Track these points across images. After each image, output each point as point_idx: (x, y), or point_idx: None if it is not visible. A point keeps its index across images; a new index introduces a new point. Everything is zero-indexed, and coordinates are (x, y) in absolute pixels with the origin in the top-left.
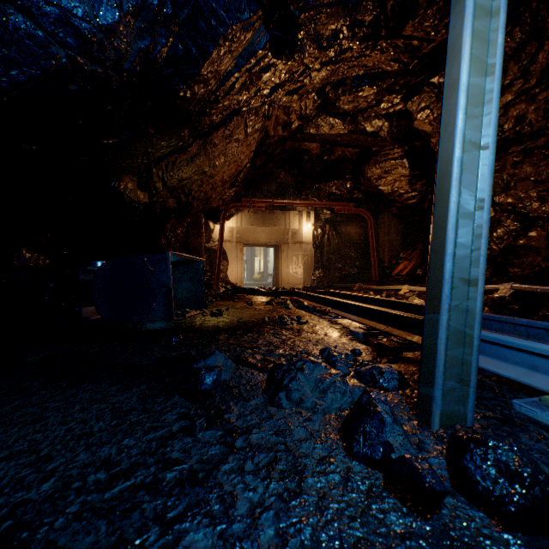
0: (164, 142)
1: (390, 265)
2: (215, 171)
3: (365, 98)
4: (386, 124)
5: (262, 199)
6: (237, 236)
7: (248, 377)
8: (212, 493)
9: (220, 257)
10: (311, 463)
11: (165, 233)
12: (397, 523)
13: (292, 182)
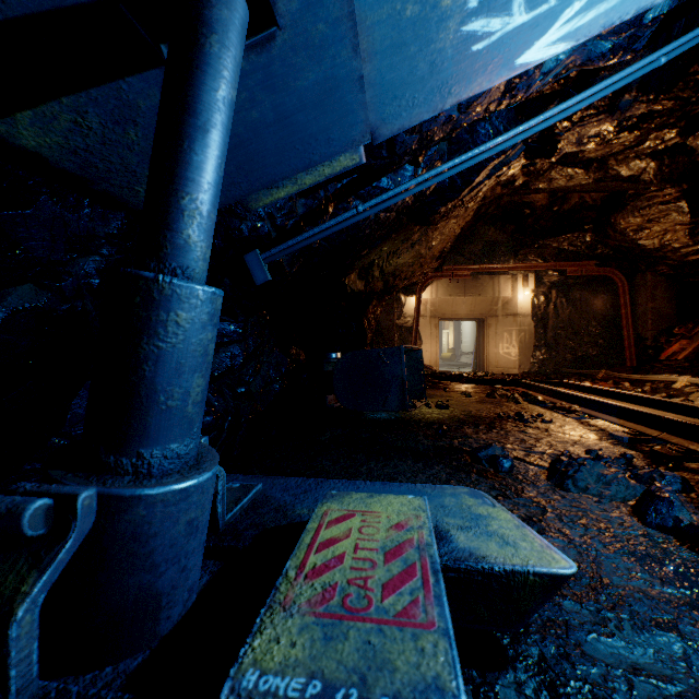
0: (397, 240)
1: (656, 344)
2: (430, 251)
3: (622, 142)
4: (652, 165)
5: (467, 265)
6: (431, 309)
7: (524, 468)
8: (550, 527)
9: (415, 337)
10: (613, 524)
11: (366, 316)
12: (688, 557)
13: (504, 239)
